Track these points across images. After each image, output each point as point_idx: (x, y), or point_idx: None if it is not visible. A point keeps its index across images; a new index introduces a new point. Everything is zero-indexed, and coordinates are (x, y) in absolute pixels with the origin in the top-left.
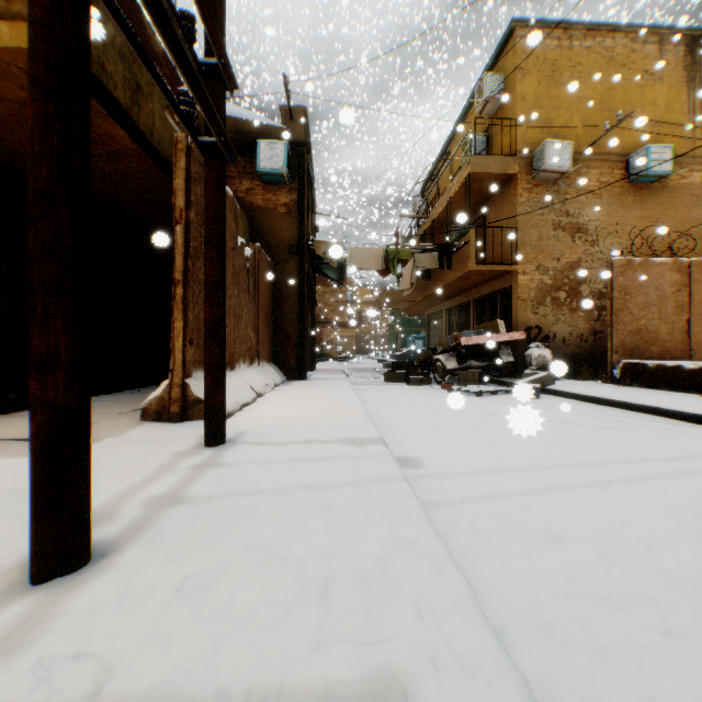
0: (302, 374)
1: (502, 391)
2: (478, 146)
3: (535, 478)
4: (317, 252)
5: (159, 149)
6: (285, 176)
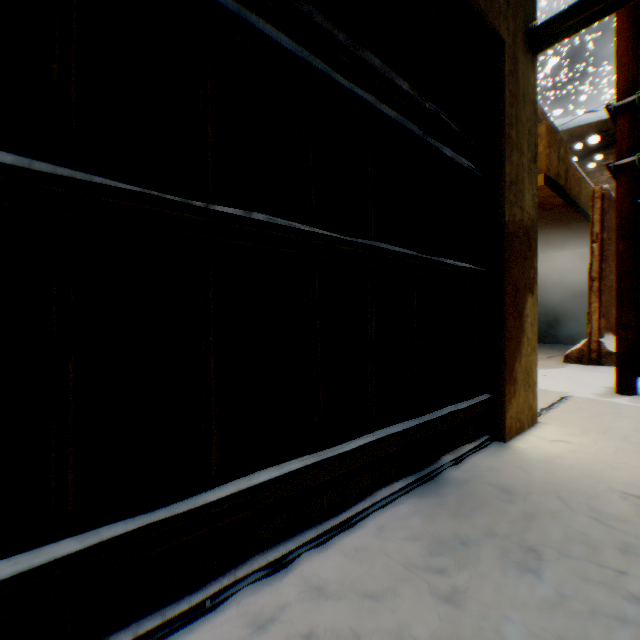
0: None
1: None
2: None
3: None
4: None
5: (570, 196)
6: None
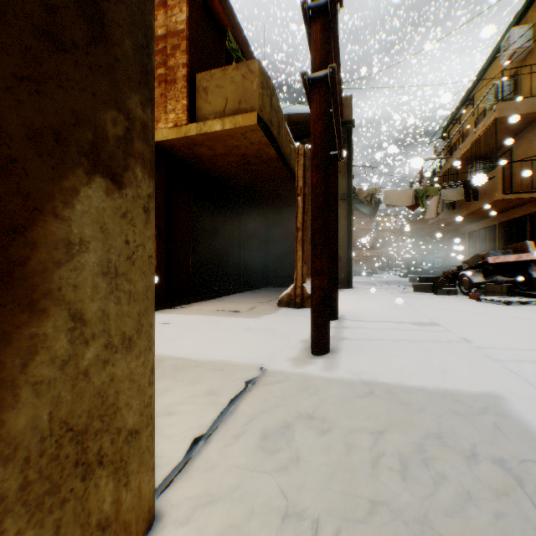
0: (349, 284)
1: (531, 301)
2: (503, 91)
3: None
4: (360, 197)
5: (284, 153)
6: None
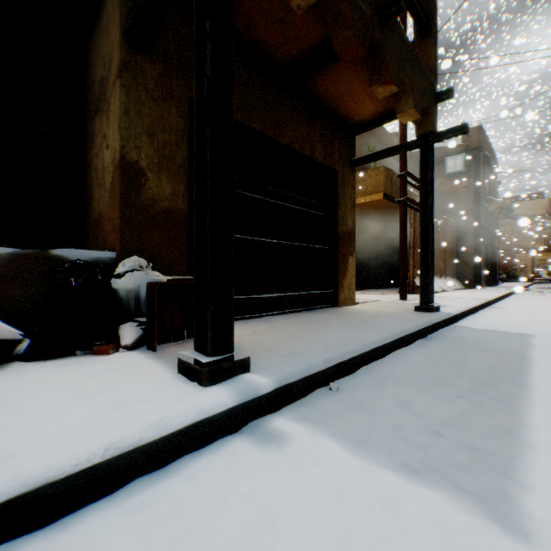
0: (475, 285)
1: None
2: None
3: (547, 312)
4: (487, 210)
5: None
6: (463, 172)
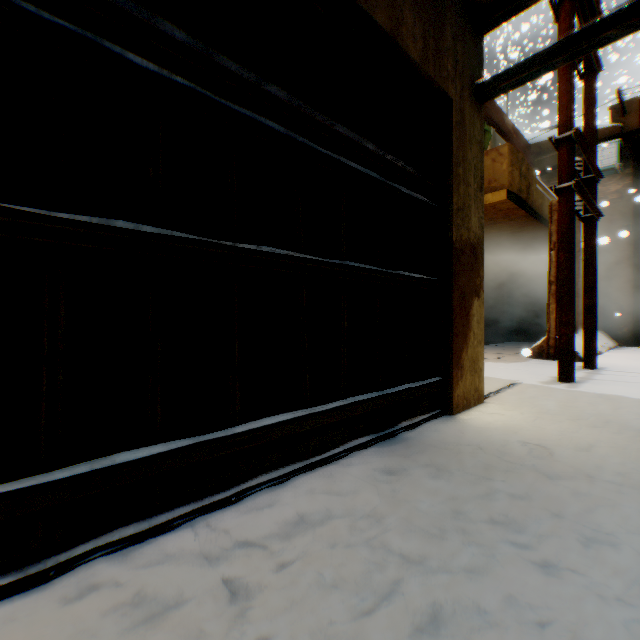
0: (634, 341)
1: None
2: None
3: None
4: None
5: (533, 208)
6: (615, 168)
